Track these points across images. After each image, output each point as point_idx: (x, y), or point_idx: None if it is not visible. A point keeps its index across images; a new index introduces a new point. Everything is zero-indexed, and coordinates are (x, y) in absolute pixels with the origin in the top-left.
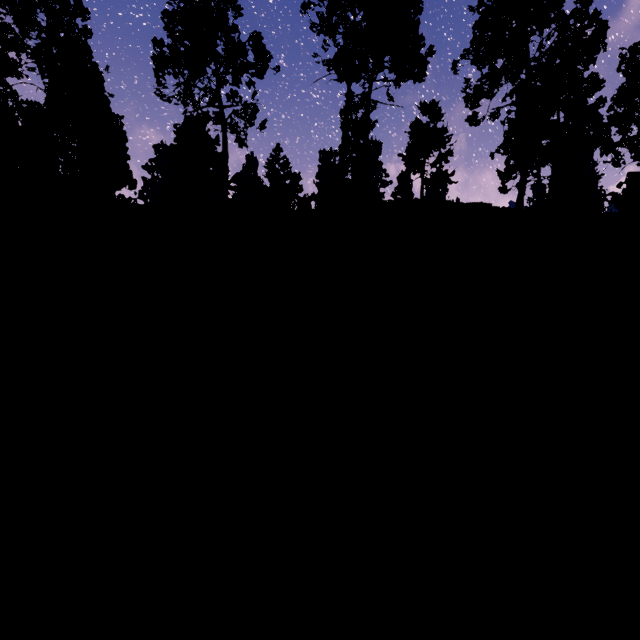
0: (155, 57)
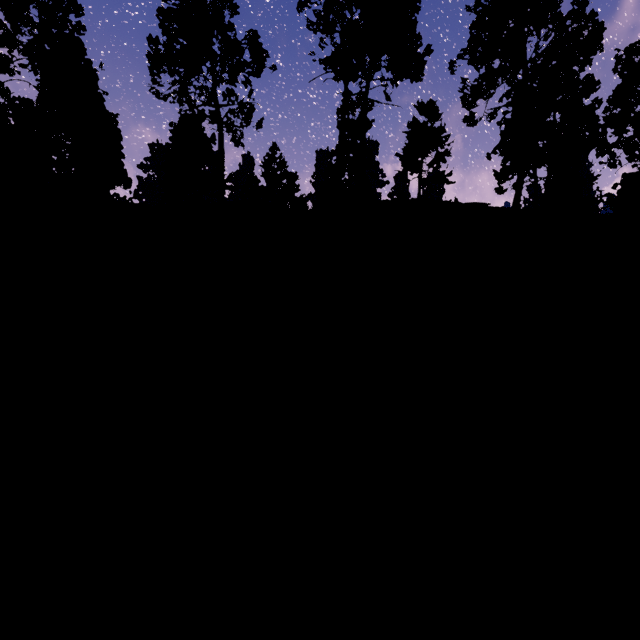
0: (150, 55)
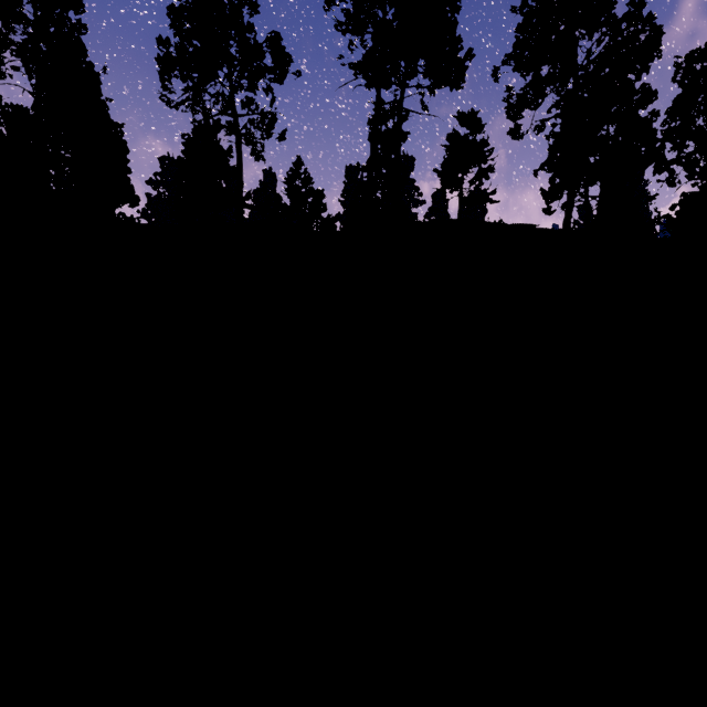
0: (160, 58)
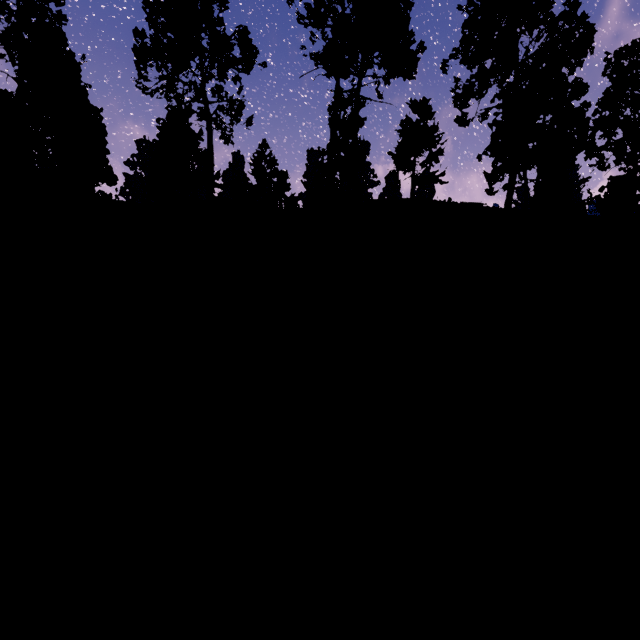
0: (136, 48)
